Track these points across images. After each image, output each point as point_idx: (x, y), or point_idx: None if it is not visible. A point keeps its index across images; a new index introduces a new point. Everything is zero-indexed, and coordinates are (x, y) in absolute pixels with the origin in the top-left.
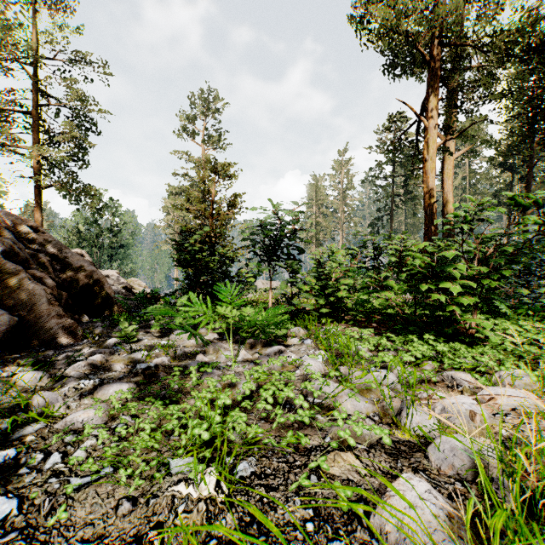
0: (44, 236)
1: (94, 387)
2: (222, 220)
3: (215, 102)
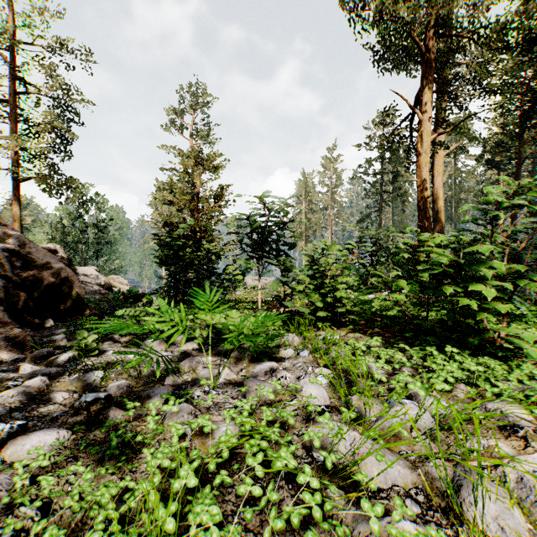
0: (5, 229)
1: (10, 437)
2: (208, 214)
3: (204, 96)
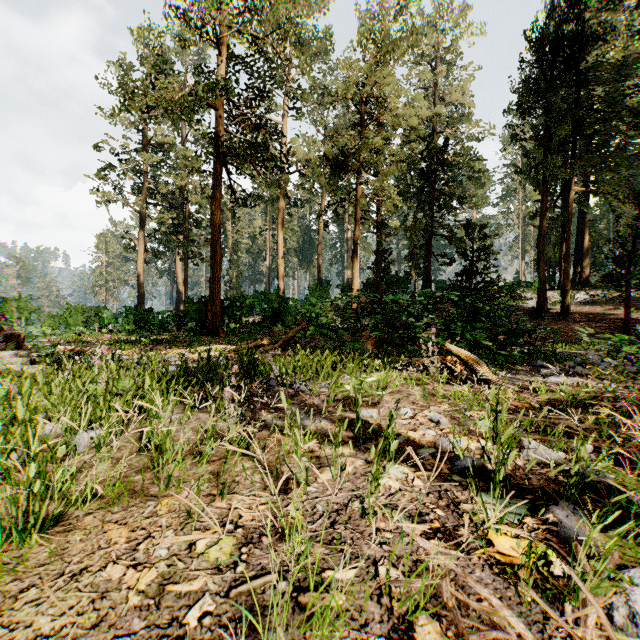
0: None
1: None
2: None
3: None
